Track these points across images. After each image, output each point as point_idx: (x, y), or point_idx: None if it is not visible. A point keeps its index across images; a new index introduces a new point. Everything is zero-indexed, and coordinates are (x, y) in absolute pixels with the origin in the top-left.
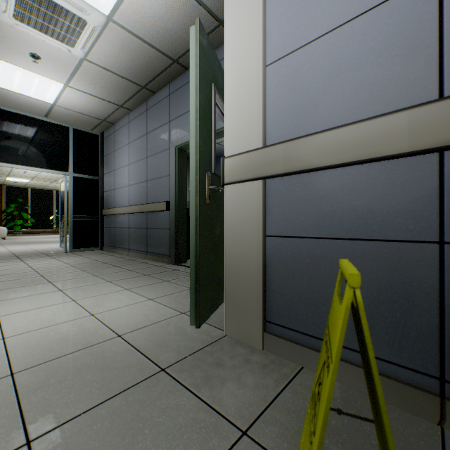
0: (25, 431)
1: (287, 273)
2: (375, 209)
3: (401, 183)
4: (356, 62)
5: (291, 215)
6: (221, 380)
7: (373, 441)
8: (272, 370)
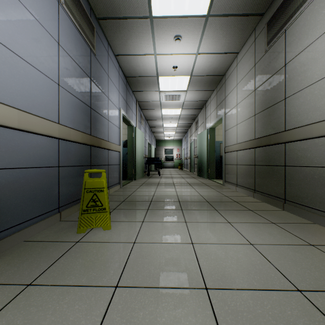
0: (113, 295)
1: (11, 192)
2: (47, 155)
3: (52, 146)
4: (42, 91)
5: (14, 154)
6: (42, 257)
7: (71, 226)
8: (28, 247)
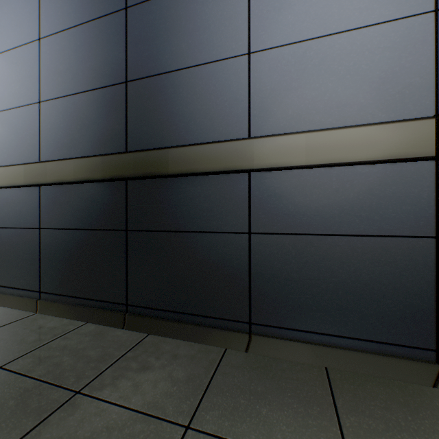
0: None
1: None
2: (23, 212)
3: (30, 199)
4: (17, 132)
5: None
6: None
7: None
8: None
